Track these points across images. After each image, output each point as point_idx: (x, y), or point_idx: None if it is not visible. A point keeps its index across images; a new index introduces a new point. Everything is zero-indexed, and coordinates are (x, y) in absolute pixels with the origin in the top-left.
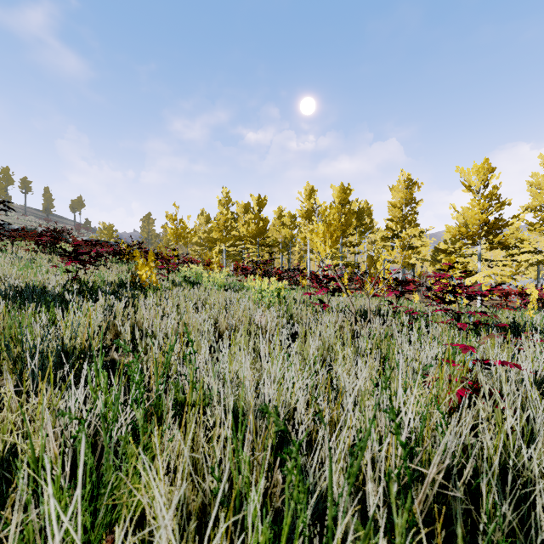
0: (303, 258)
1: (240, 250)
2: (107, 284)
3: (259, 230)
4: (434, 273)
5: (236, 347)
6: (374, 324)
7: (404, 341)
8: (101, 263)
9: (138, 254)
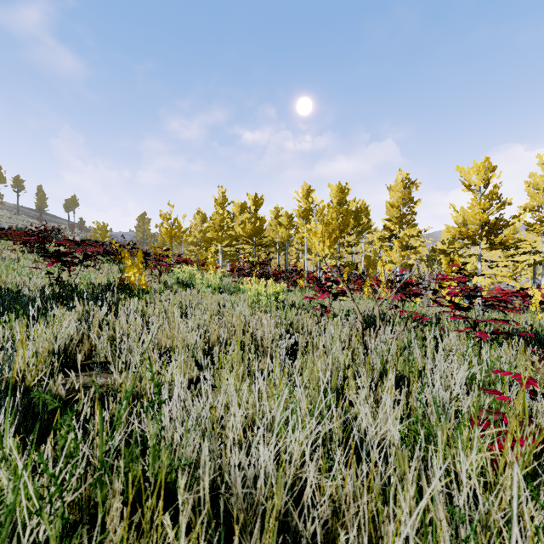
0: (300, 259)
1: (237, 250)
2: (93, 286)
3: (256, 230)
4: (441, 275)
5: (228, 365)
6: (383, 333)
7: (429, 361)
8: (91, 263)
9: (126, 255)
